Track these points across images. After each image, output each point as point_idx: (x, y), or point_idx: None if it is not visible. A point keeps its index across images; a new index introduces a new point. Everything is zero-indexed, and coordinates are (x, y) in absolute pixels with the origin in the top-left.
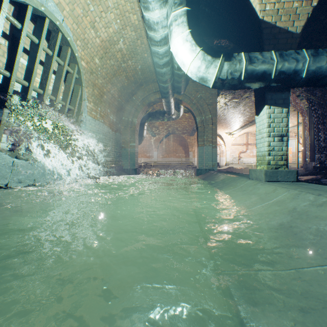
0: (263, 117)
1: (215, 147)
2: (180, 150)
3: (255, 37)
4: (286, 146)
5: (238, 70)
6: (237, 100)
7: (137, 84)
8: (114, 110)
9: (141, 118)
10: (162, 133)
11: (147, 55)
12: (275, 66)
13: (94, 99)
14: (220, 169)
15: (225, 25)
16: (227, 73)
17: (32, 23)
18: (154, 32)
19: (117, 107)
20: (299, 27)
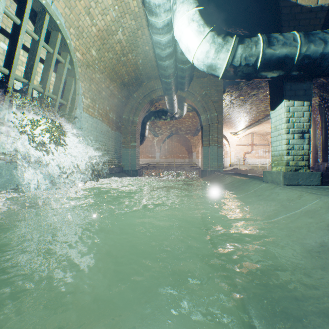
0: (281, 111)
1: (221, 147)
2: (183, 151)
3: (272, 18)
4: (308, 145)
5: (254, 54)
6: (243, 98)
7: (138, 80)
8: (114, 107)
9: (143, 117)
10: (164, 133)
11: (148, 48)
12: (298, 49)
13: (91, 95)
14: (224, 171)
15: (235, 9)
16: (240, 59)
17: (15, 3)
18: (156, 18)
19: (117, 104)
20: (324, 6)
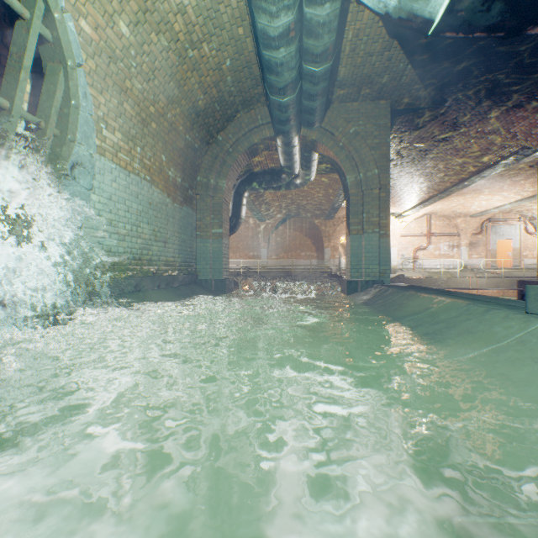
0: None
1: (386, 236)
2: (308, 245)
3: None
4: None
5: None
6: (422, 146)
7: (226, 106)
8: (178, 158)
9: (237, 184)
10: (276, 216)
11: (243, 33)
12: None
13: (124, 125)
14: None
15: None
16: None
17: None
18: None
19: (183, 152)
20: None
